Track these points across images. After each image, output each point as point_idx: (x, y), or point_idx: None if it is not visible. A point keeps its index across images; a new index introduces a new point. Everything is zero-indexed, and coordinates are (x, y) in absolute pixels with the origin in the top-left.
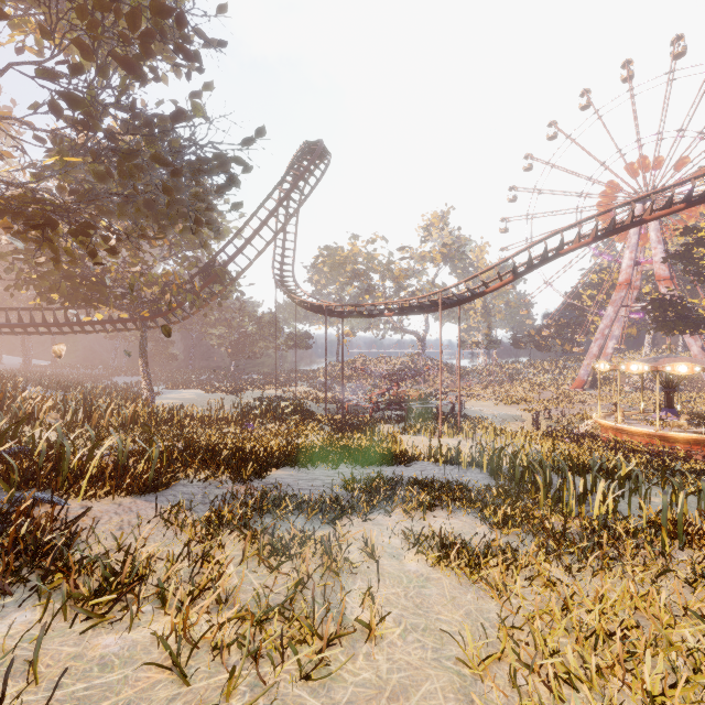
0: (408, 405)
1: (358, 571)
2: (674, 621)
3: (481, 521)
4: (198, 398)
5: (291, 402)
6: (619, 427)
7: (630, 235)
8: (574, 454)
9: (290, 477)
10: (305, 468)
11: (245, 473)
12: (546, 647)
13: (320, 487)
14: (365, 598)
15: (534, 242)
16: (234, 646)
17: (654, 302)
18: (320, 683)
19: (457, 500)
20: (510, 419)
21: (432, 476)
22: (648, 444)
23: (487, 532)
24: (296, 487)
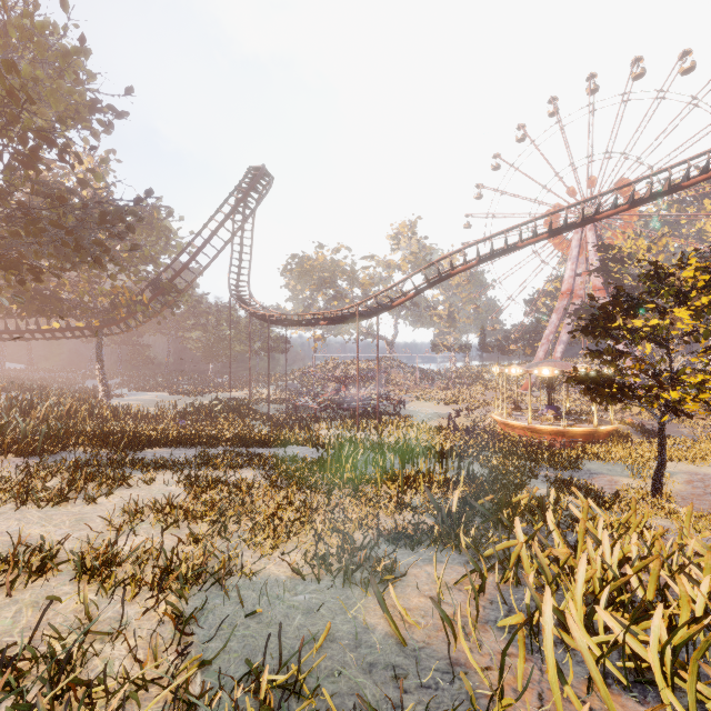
0: (348, 405)
1: (131, 488)
2: (263, 500)
3: (269, 475)
4: (159, 399)
5: (244, 403)
6: (504, 422)
7: (572, 248)
8: (445, 442)
9: (163, 452)
10: (185, 448)
11: (120, 447)
12: (182, 507)
13: (177, 458)
14: (102, 489)
15: (428, 264)
16: (18, 502)
17: (578, 311)
18: (47, 511)
19: (267, 464)
20: (437, 417)
21: (287, 454)
22: (524, 435)
23: (259, 479)
24: (158, 457)
